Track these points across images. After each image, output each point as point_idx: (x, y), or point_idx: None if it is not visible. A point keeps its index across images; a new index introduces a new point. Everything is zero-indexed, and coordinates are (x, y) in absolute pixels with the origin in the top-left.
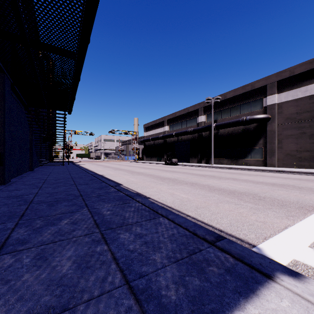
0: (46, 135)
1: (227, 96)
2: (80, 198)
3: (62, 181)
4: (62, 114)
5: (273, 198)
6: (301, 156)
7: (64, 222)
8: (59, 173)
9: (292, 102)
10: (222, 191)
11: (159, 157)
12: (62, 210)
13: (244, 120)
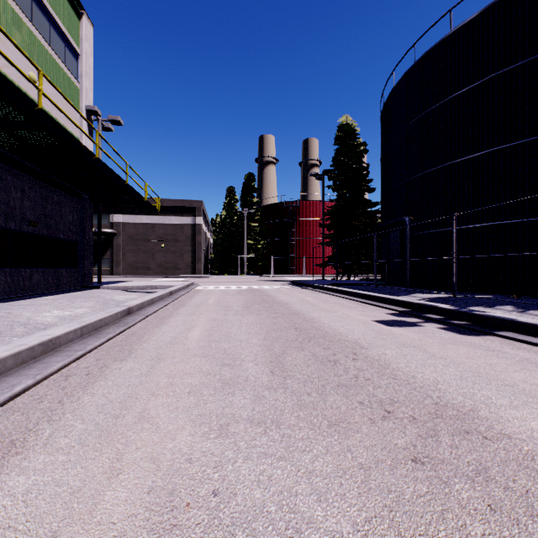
0: None
1: None
2: None
3: None
4: None
5: None
6: (139, 266)
7: None
8: None
9: (133, 224)
10: None
11: None
12: None
13: (94, 231)
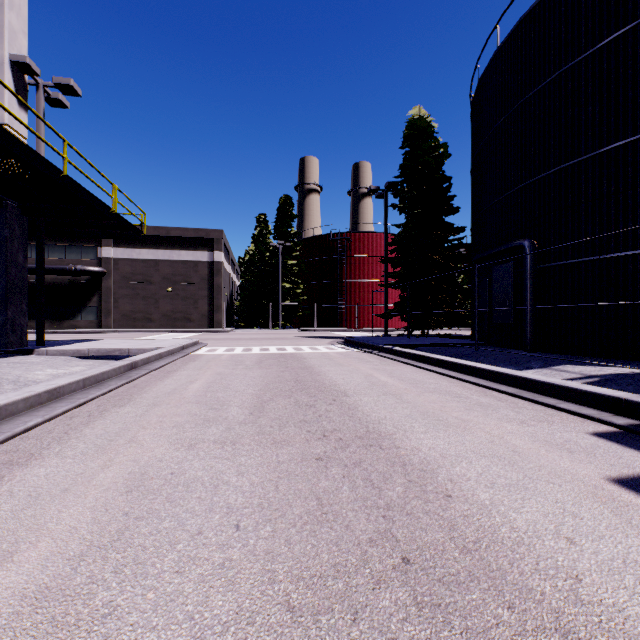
0: None
1: None
2: None
3: None
4: None
5: None
6: (137, 317)
7: None
8: None
9: (129, 261)
10: None
11: None
12: None
13: (74, 270)
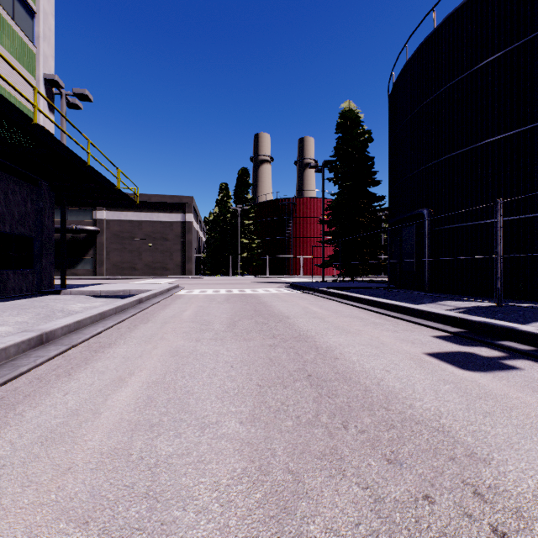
0: None
1: None
2: None
3: None
4: None
5: None
6: (124, 266)
7: None
8: None
9: (118, 222)
10: None
11: None
12: None
13: (75, 229)
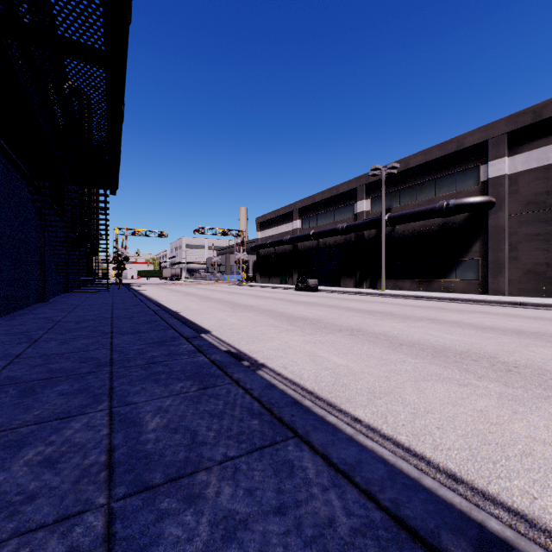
0: (77, 236)
1: (411, 164)
2: (105, 372)
3: (89, 325)
4: (100, 194)
5: (537, 368)
6: None
7: (22, 459)
8: (91, 308)
9: (538, 171)
10: (419, 348)
11: (284, 276)
12: (43, 410)
13: (444, 207)
